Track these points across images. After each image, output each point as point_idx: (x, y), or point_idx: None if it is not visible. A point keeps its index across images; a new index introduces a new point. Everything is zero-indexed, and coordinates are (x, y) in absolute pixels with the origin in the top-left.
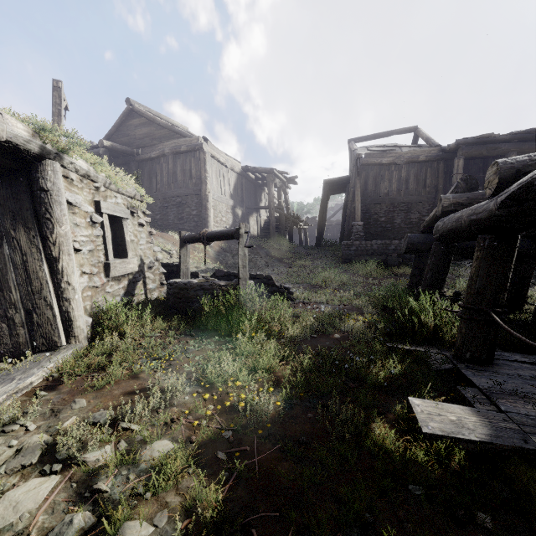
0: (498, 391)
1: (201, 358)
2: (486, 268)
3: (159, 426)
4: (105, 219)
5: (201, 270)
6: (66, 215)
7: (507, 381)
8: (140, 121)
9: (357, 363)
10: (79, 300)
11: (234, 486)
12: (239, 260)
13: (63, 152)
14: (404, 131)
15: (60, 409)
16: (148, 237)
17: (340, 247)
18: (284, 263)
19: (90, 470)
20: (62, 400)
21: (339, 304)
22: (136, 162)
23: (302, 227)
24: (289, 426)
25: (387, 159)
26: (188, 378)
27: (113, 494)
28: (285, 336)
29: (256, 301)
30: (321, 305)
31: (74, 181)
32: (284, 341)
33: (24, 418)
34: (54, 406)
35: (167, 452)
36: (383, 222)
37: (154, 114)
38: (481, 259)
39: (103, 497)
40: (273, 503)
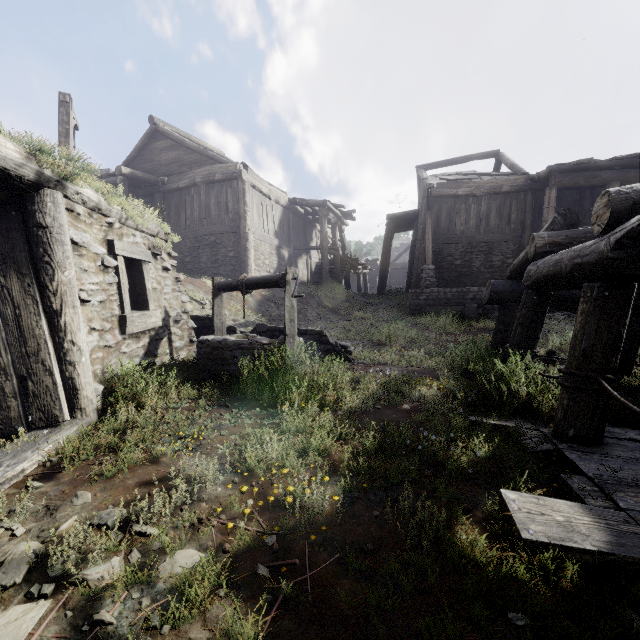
0: (614, 481)
1: (238, 436)
2: (594, 324)
3: (183, 529)
4: (121, 262)
5: (239, 324)
6: (70, 258)
7: (623, 467)
8: (166, 144)
9: (433, 442)
10: (87, 363)
11: (279, 614)
12: (286, 313)
13: (66, 179)
14: (484, 155)
15: (58, 505)
16: (175, 284)
17: (407, 295)
18: (339, 315)
19: (90, 592)
20: (61, 493)
21: (407, 366)
22: (162, 193)
23: (361, 271)
24: (349, 528)
25: (463, 190)
26: (221, 462)
27: (120, 627)
28: (342, 407)
29: (307, 363)
30: (385, 367)
31: (81, 215)
32: (341, 413)
33: (11, 518)
34: (49, 502)
35: (192, 566)
36: (459, 265)
37: (183, 135)
38: (589, 312)
39: (106, 632)
40: (331, 639)
